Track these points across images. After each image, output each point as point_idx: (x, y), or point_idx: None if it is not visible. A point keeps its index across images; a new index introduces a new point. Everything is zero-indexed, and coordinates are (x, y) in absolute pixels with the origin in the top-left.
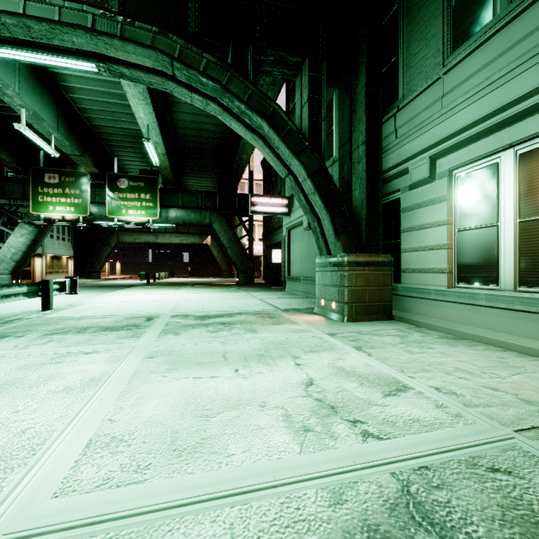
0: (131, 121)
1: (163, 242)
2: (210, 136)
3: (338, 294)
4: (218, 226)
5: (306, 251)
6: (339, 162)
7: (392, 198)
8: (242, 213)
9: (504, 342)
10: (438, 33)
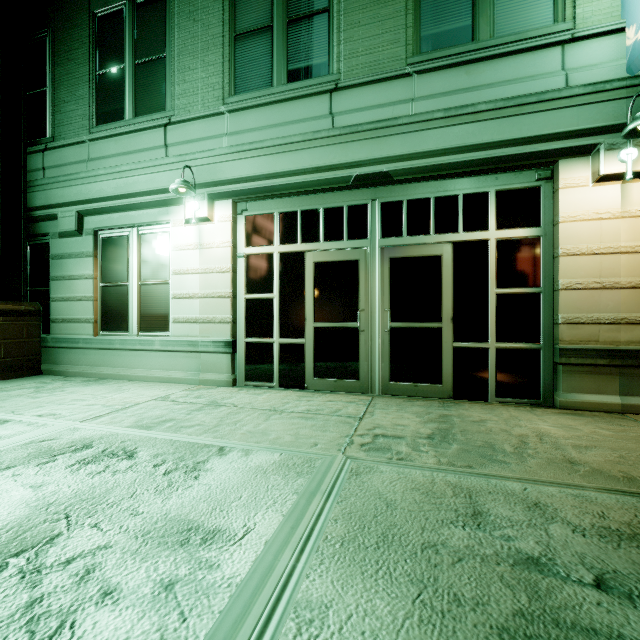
0: None
1: None
2: None
3: None
4: None
5: None
6: None
7: (41, 240)
8: None
9: (130, 375)
10: (86, 98)
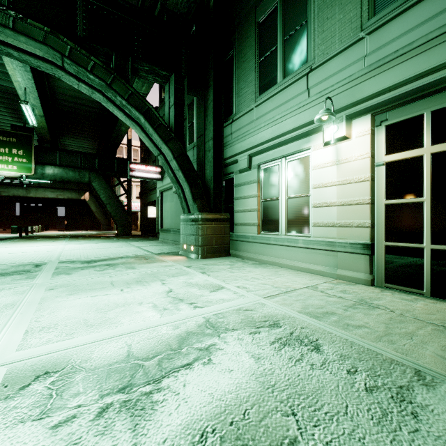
0: (3, 78)
1: (36, 197)
2: (89, 105)
3: (195, 240)
4: (97, 185)
5: (175, 209)
6: (197, 148)
7: (230, 177)
8: (121, 174)
9: (281, 263)
10: (253, 81)
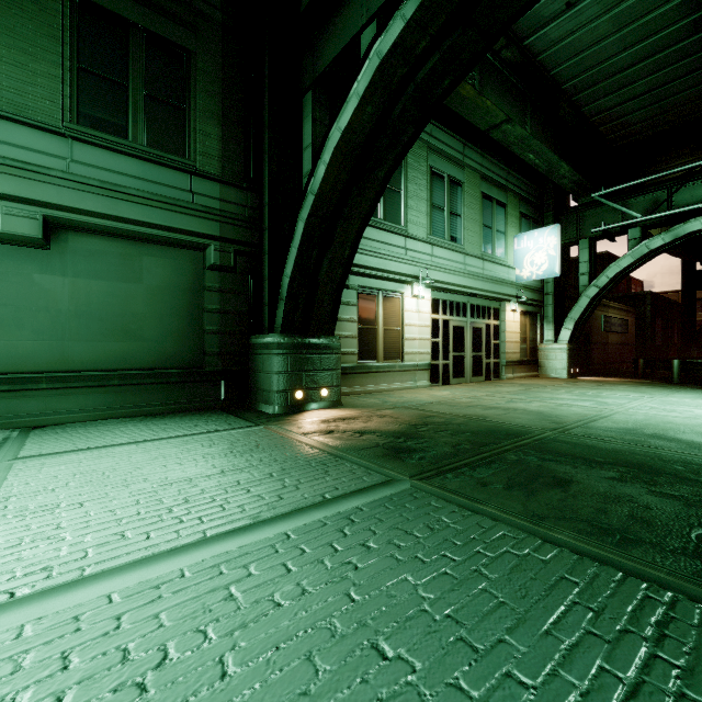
0: None
1: None
2: None
3: (333, 378)
4: None
5: None
6: (271, 211)
7: None
8: None
9: (382, 389)
10: None
